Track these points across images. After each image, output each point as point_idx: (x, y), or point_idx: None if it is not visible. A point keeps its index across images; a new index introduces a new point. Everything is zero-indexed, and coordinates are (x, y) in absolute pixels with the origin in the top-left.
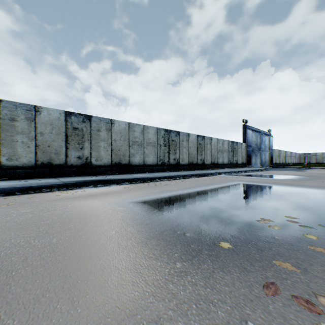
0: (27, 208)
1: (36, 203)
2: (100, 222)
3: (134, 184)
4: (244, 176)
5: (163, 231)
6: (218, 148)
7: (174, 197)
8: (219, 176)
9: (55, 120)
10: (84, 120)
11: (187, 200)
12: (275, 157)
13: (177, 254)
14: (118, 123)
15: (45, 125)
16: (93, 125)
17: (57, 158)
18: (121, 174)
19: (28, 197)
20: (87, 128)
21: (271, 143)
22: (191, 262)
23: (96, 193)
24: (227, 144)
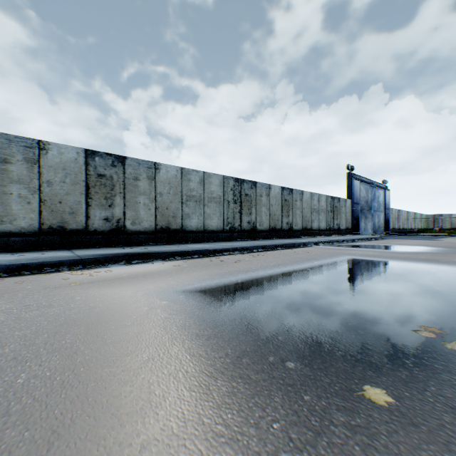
0: (4, 302)
1: (25, 292)
2: (123, 332)
3: (189, 260)
4: (353, 247)
5: (241, 355)
6: (311, 207)
7: (253, 282)
8: (316, 248)
9: (70, 162)
10: (114, 163)
11: (276, 288)
12: (393, 220)
13: (278, 423)
14: (166, 169)
15: (55, 170)
16: (128, 170)
17: (72, 220)
18: (169, 244)
19: (16, 281)
20: (119, 176)
21: (387, 200)
22: (316, 454)
23: (128, 275)
24: (325, 201)
